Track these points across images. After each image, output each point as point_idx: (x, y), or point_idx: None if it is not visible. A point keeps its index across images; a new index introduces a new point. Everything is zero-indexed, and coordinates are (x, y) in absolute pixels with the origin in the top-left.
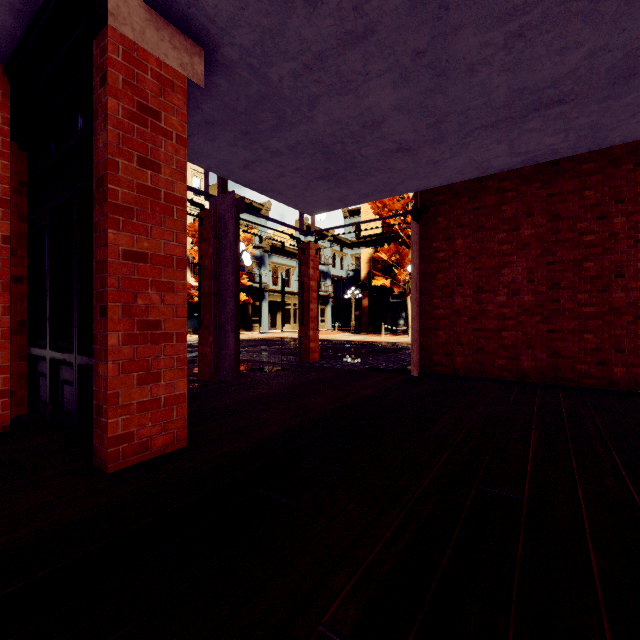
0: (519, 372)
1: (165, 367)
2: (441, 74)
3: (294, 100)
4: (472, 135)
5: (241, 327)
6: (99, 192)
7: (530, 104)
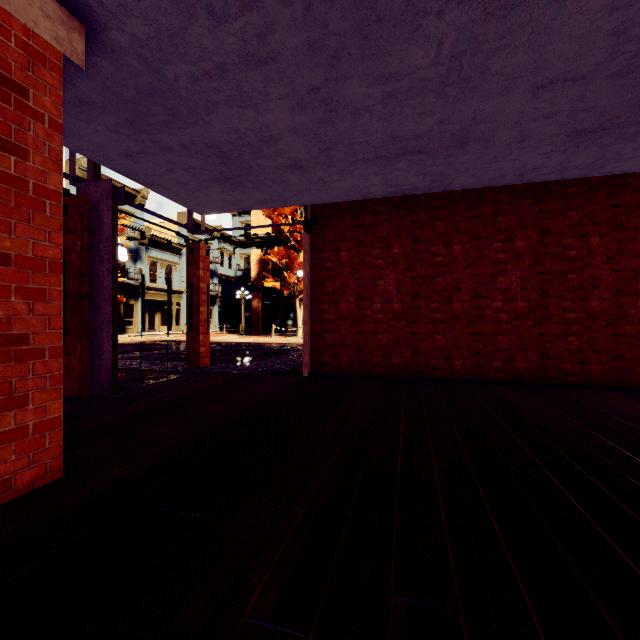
0: (391, 368)
1: (34, 388)
2: (332, 110)
3: (191, 101)
4: (356, 165)
5: None
6: None
7: (400, 149)
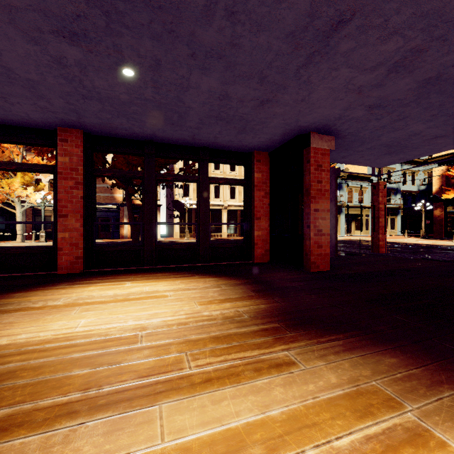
0: None
1: (323, 244)
2: (451, 115)
3: (370, 137)
4: None
5: None
6: (306, 193)
7: None
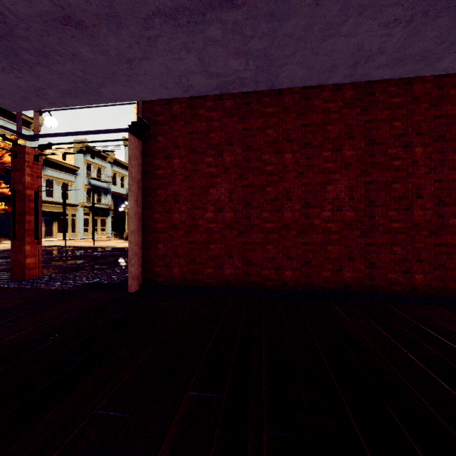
0: (223, 279)
1: None
2: None
3: None
4: (154, 26)
5: (4, 236)
6: None
7: None
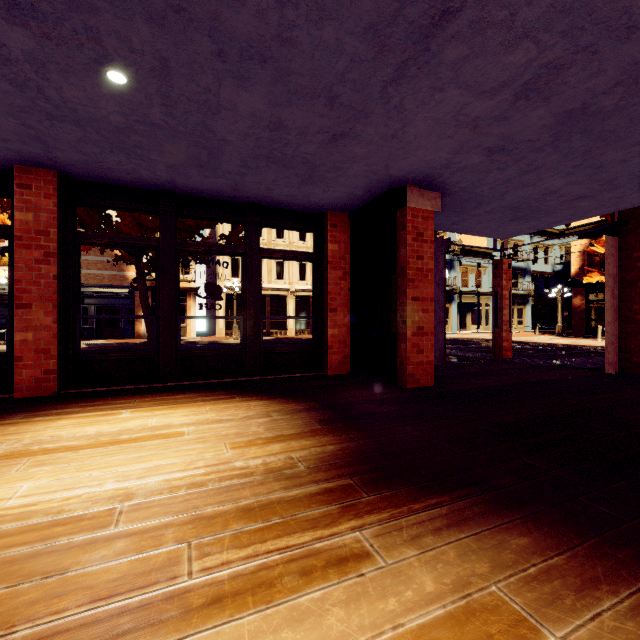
0: None
1: (425, 347)
2: (598, 167)
3: (490, 195)
4: None
5: None
6: (401, 273)
7: None
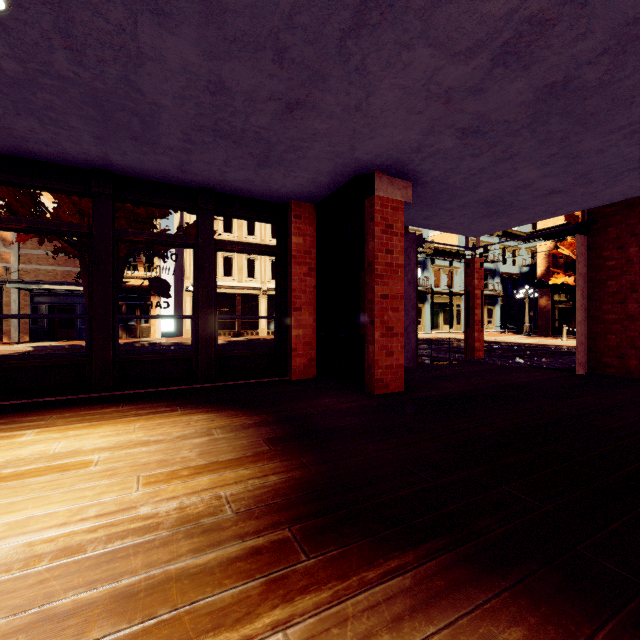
0: None
1: (395, 349)
2: (575, 157)
3: (463, 187)
4: (622, 175)
5: None
6: (369, 269)
7: None
